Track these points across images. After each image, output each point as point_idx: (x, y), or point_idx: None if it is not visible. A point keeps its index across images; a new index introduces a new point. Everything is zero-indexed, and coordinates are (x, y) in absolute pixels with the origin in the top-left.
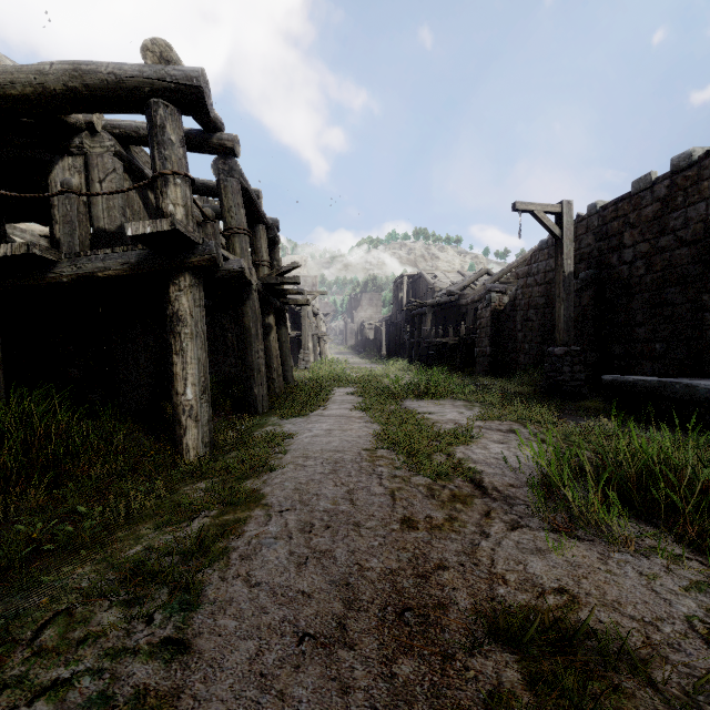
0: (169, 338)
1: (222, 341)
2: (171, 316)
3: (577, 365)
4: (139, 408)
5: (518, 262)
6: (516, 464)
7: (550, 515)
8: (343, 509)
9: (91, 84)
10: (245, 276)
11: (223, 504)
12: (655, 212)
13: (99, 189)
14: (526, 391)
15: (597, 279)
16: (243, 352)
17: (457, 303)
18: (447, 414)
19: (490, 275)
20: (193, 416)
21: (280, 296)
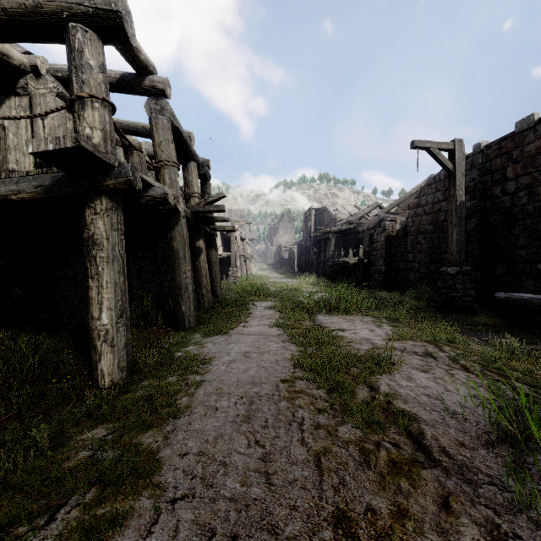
0: (85, 262)
1: (163, 261)
2: (87, 240)
3: (468, 283)
4: (77, 324)
5: (405, 197)
6: (453, 405)
7: (539, 510)
8: (255, 497)
9: (9, 8)
10: (169, 202)
11: (100, 482)
12: (537, 148)
13: (41, 125)
14: (421, 304)
15: (481, 208)
16: (172, 272)
17: (355, 230)
18: (359, 331)
19: (381, 208)
20: (108, 341)
21: (209, 223)
